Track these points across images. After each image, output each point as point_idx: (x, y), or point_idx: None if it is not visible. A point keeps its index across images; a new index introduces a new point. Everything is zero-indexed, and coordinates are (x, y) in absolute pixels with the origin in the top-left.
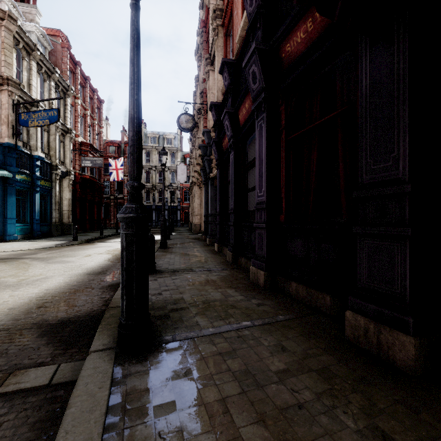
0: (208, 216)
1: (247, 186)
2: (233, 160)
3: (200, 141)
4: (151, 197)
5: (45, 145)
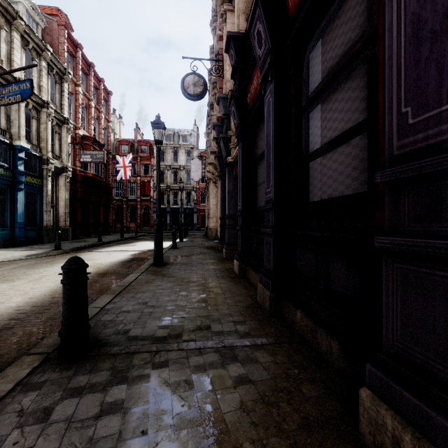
0: (225, 218)
1: (304, 150)
2: (273, 101)
3: (214, 120)
4: (166, 199)
5: (34, 135)
